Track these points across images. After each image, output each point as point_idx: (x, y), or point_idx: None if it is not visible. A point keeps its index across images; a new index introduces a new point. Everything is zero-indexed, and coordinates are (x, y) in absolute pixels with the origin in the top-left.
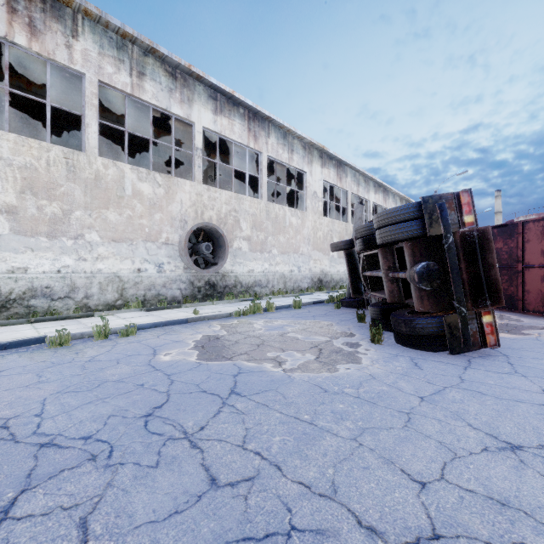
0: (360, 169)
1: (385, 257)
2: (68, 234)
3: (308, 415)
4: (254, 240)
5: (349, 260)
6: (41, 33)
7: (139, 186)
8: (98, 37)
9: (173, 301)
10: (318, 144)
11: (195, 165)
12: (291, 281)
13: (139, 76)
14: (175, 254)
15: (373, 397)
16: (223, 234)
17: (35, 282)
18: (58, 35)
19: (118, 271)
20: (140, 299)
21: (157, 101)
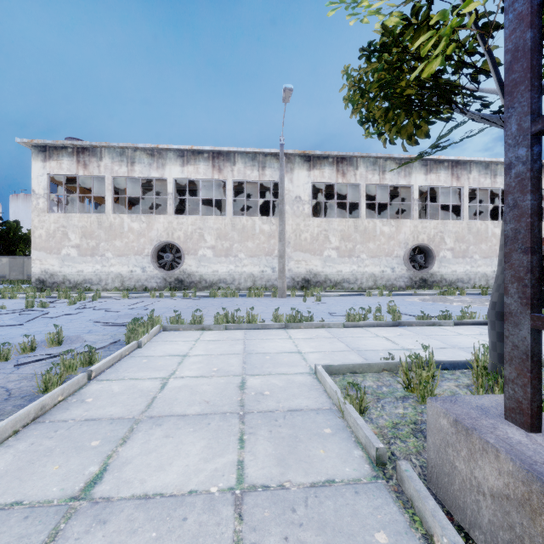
0: None
1: None
2: (354, 256)
3: (451, 307)
4: (456, 250)
5: None
6: (346, 174)
7: (383, 229)
8: (365, 164)
9: (400, 288)
10: None
11: (413, 210)
12: (493, 279)
13: (383, 173)
14: (401, 262)
15: (477, 308)
16: (432, 249)
17: (344, 276)
18: (351, 172)
19: (373, 272)
20: (384, 286)
21: (391, 182)
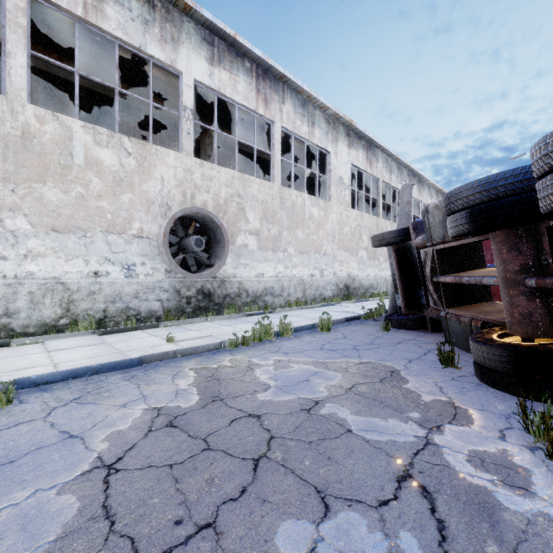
0: (394, 153)
1: (514, 248)
2: None
3: None
4: (264, 234)
5: (400, 259)
6: None
7: (97, 153)
8: None
9: (150, 317)
10: (345, 117)
11: (183, 130)
12: (311, 288)
13: None
14: (153, 252)
15: None
16: (221, 224)
17: None
18: None
19: (62, 275)
20: (93, 317)
21: (125, 34)
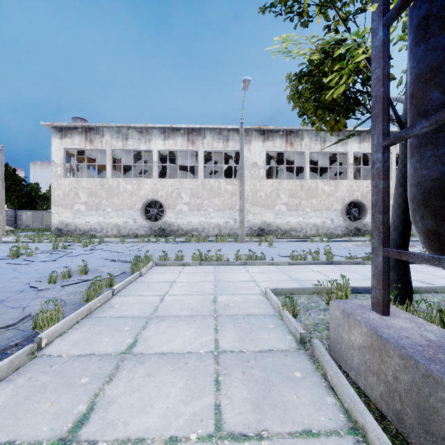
0: None
1: None
2: (300, 209)
3: None
4: None
5: None
6: (293, 144)
7: (324, 188)
8: (309, 136)
9: (338, 236)
10: None
11: (349, 172)
12: None
13: (324, 142)
14: (339, 215)
15: None
16: (364, 204)
17: (292, 226)
18: (298, 142)
19: (316, 222)
20: (325, 234)
21: (331, 150)
